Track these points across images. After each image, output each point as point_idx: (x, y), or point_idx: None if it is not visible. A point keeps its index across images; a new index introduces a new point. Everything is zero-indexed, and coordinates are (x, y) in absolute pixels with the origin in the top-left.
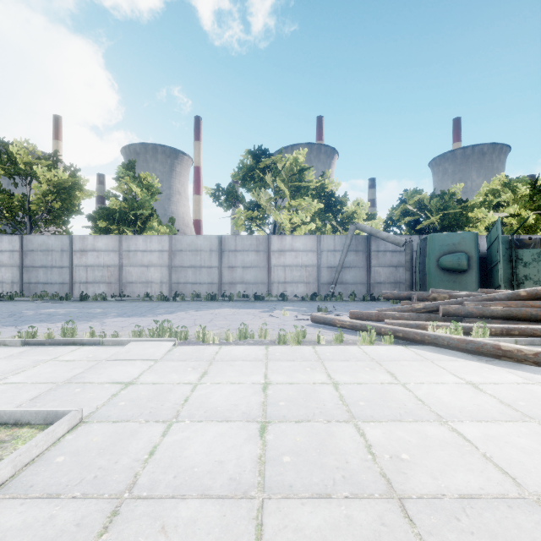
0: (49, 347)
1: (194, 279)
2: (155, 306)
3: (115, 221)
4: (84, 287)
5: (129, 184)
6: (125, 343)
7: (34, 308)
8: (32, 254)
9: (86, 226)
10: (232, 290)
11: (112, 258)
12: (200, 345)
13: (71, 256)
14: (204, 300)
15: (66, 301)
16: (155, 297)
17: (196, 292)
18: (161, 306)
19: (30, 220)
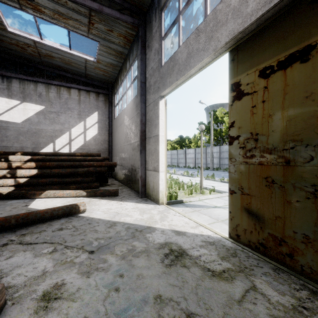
0: (227, 183)
1: None
2: None
3: None
4: None
5: None
6: None
7: (223, 173)
8: (223, 153)
9: None
10: None
11: None
12: None
13: None
14: None
15: None
16: None
17: None
18: None
19: (222, 139)
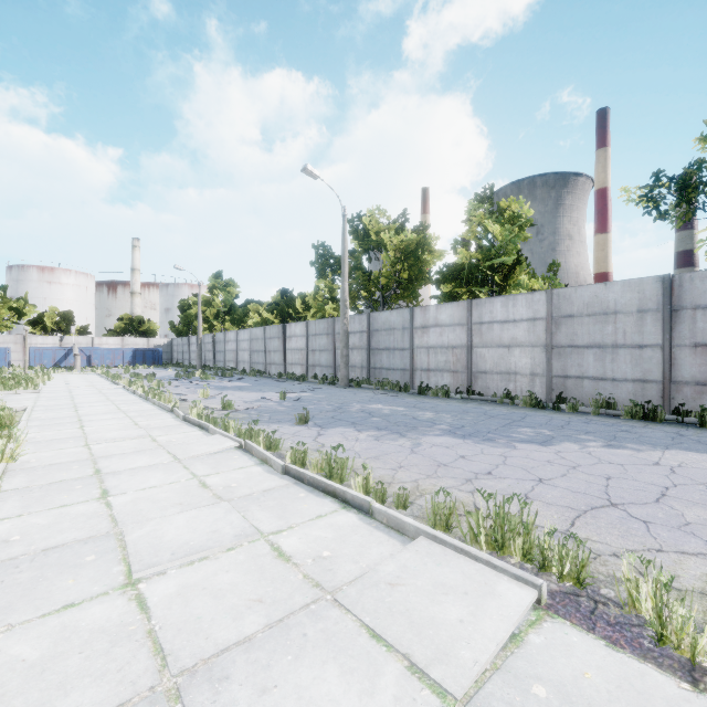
0: (302, 491)
1: (599, 370)
2: (518, 418)
3: (463, 280)
4: (426, 376)
5: (483, 223)
6: (410, 532)
7: (365, 401)
8: (377, 334)
9: (434, 297)
10: (703, 399)
11: (457, 335)
12: (646, 657)
13: (412, 335)
14: (625, 416)
15: (403, 393)
16: (519, 399)
17: (604, 397)
18: (527, 419)
19: (382, 297)
